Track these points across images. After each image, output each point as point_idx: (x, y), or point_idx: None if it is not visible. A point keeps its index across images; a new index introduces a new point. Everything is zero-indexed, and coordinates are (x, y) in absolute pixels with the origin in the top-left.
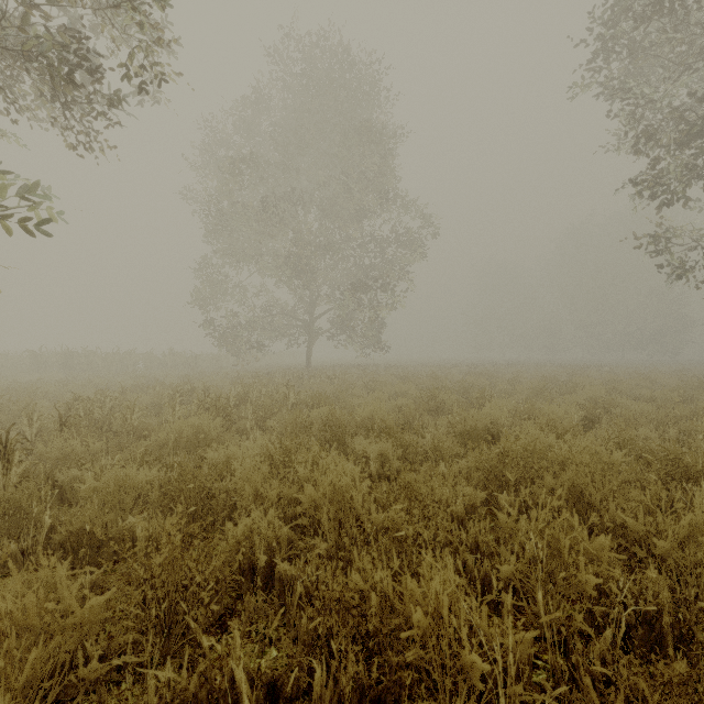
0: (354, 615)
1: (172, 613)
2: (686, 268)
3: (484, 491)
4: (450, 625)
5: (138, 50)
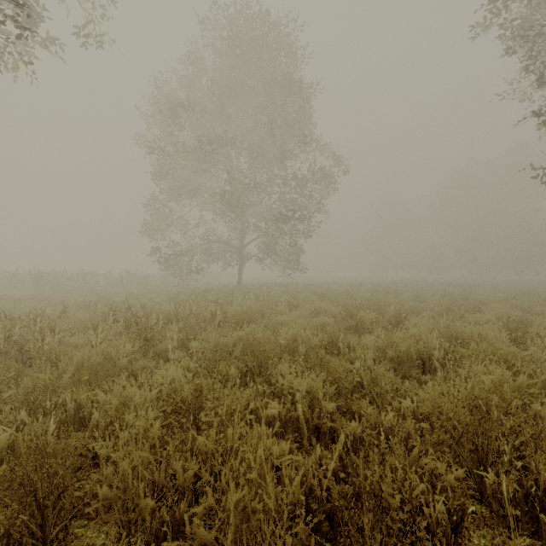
0: None
1: None
2: None
3: (454, 459)
4: None
5: None
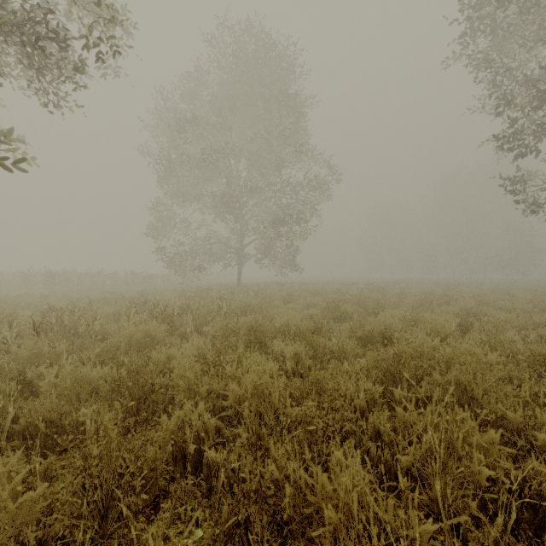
0: (270, 504)
1: (109, 498)
2: (539, 205)
3: (381, 385)
4: (358, 517)
5: (95, 22)
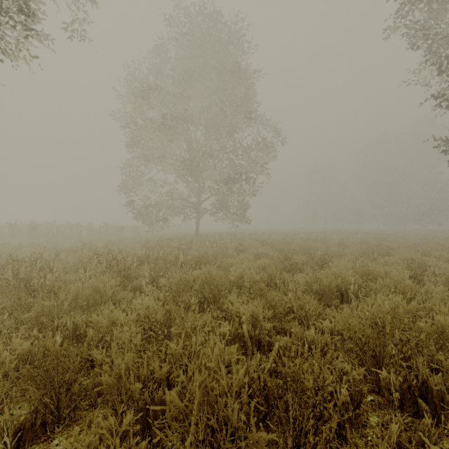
0: None
1: None
2: None
3: (359, 362)
4: None
5: None
